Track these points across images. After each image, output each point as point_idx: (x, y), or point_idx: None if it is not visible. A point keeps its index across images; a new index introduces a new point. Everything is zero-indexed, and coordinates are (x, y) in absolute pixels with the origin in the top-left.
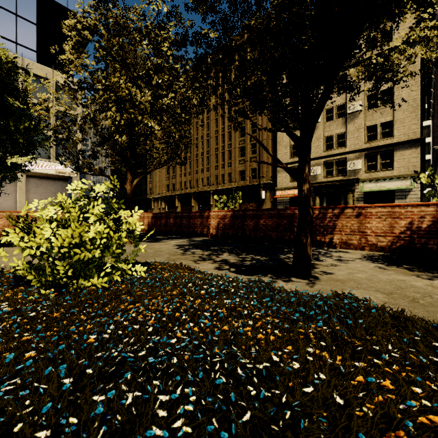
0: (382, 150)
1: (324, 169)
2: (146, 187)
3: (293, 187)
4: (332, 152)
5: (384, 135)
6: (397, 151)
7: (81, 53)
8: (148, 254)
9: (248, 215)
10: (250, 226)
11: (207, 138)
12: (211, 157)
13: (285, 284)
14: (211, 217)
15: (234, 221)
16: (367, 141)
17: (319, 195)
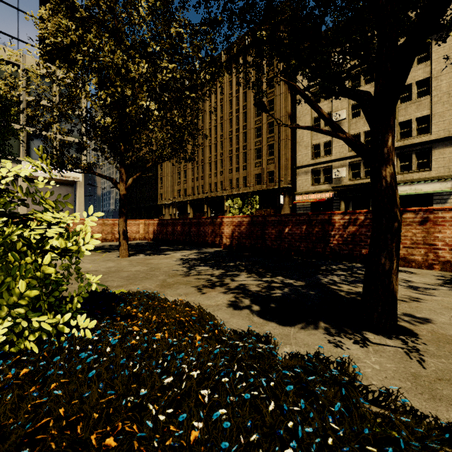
0: (417, 149)
1: (350, 171)
2: (156, 193)
3: (314, 191)
4: None
5: (419, 131)
6: (436, 149)
7: (57, 15)
8: (138, 274)
9: (270, 222)
10: (272, 236)
11: (220, 140)
12: (224, 160)
13: (362, 353)
14: (225, 224)
15: (252, 229)
16: (399, 138)
17: (345, 199)
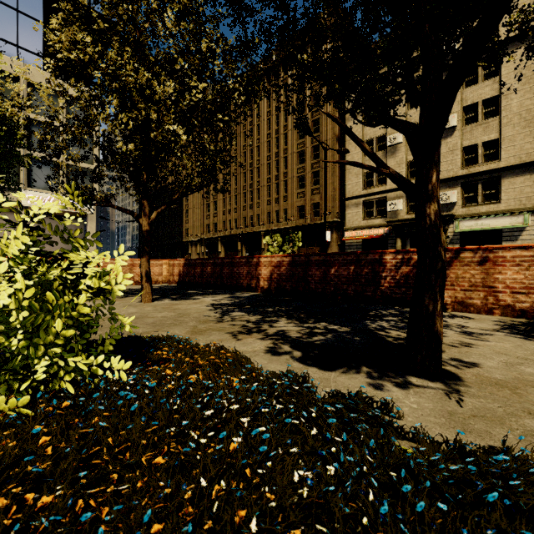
0: (484, 178)
1: (407, 203)
2: (181, 228)
3: (366, 227)
4: None
5: (487, 157)
6: (505, 178)
7: (72, 26)
8: (165, 320)
9: (313, 262)
10: (315, 278)
11: (256, 166)
12: (262, 190)
13: (402, 394)
14: (262, 264)
15: (293, 270)
16: (464, 166)
17: (401, 236)
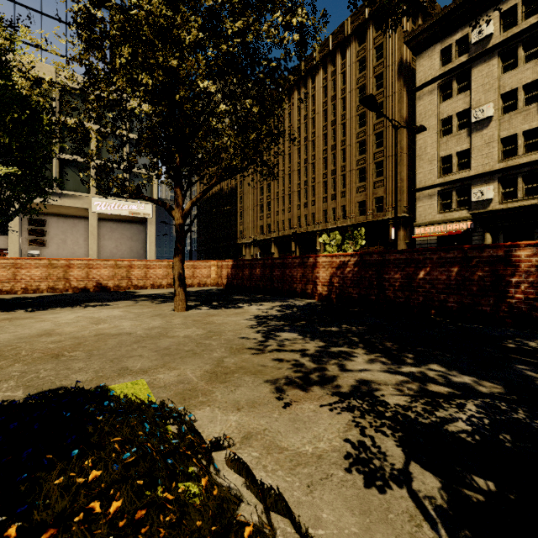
0: None
1: (500, 190)
2: (236, 230)
3: (443, 221)
4: (516, 161)
5: None
6: None
7: None
8: (185, 343)
9: (392, 262)
10: (395, 283)
11: (311, 161)
12: (317, 186)
13: None
14: (320, 265)
15: (362, 272)
16: None
17: (491, 231)
